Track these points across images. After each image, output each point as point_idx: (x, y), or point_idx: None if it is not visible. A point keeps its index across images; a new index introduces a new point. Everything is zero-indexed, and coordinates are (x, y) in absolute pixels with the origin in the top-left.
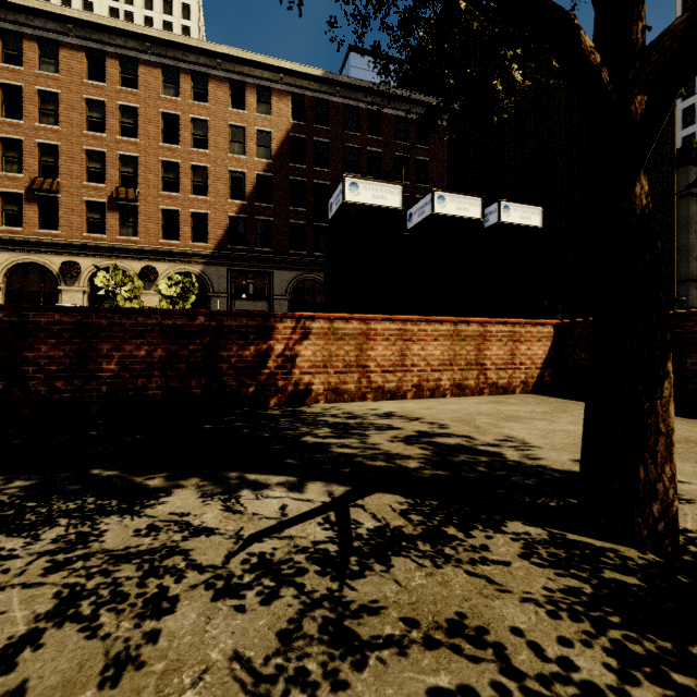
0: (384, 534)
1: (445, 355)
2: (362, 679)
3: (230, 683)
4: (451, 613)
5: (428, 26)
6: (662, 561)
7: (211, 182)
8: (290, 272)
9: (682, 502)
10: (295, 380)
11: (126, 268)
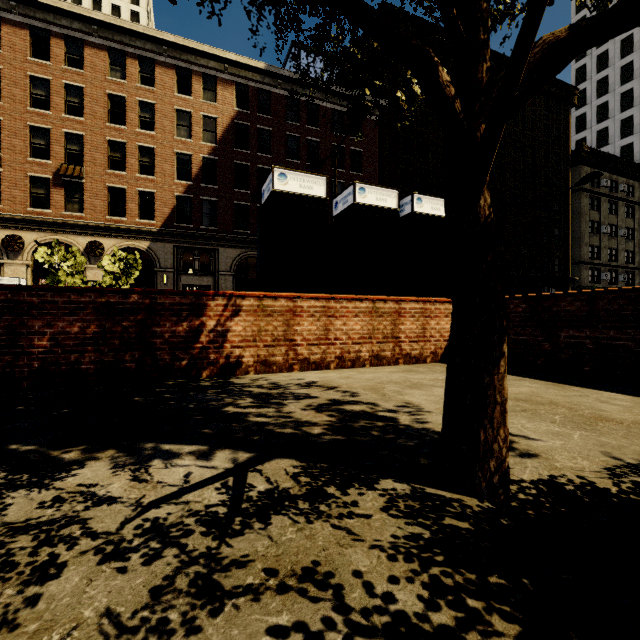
0: (272, 495)
1: (365, 329)
2: (214, 623)
3: (95, 636)
4: (308, 562)
5: (337, 42)
6: (494, 507)
7: (158, 162)
8: (234, 250)
9: (527, 457)
10: (227, 353)
11: (72, 243)
